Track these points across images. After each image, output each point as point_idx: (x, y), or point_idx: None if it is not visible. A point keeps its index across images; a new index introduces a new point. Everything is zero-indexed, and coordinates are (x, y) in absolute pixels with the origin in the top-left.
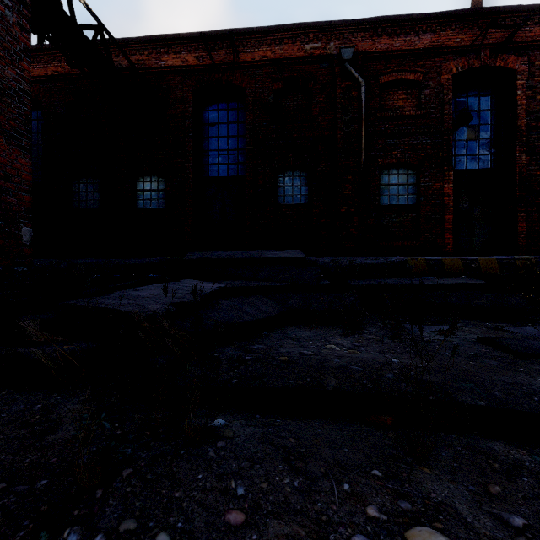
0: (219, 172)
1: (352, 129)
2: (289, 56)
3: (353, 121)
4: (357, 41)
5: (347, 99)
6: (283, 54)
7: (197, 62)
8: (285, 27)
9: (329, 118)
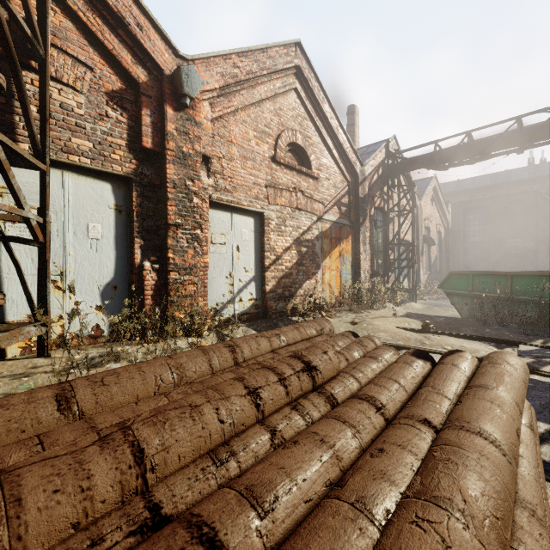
0: (474, 240)
1: (546, 221)
2: (512, 193)
3: (547, 217)
4: (549, 183)
5: (544, 208)
6: (509, 192)
7: (465, 200)
8: (509, 183)
9: (534, 216)
